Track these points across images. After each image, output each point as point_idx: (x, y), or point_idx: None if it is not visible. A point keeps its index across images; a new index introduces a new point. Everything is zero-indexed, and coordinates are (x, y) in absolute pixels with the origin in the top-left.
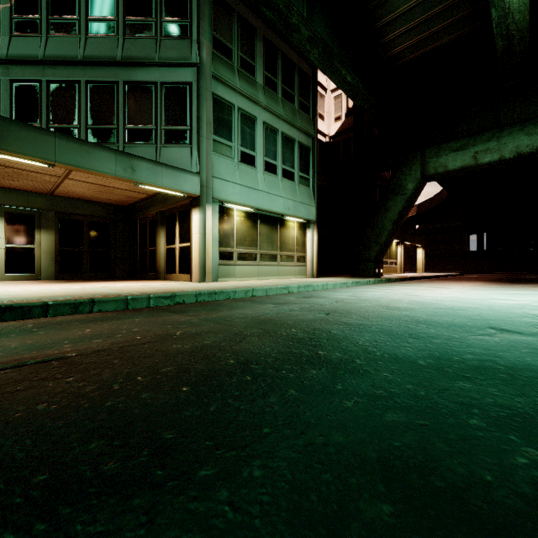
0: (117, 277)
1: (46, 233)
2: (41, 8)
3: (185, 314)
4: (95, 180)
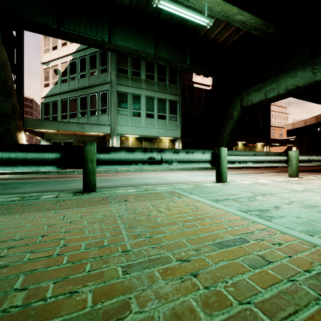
0: None
1: None
2: (68, 73)
3: (57, 175)
4: None
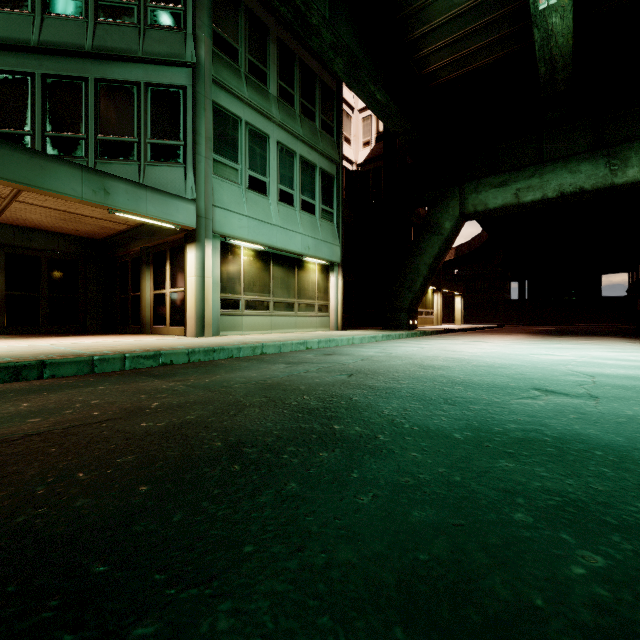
0: (88, 331)
1: None
2: None
3: (169, 379)
4: (55, 204)
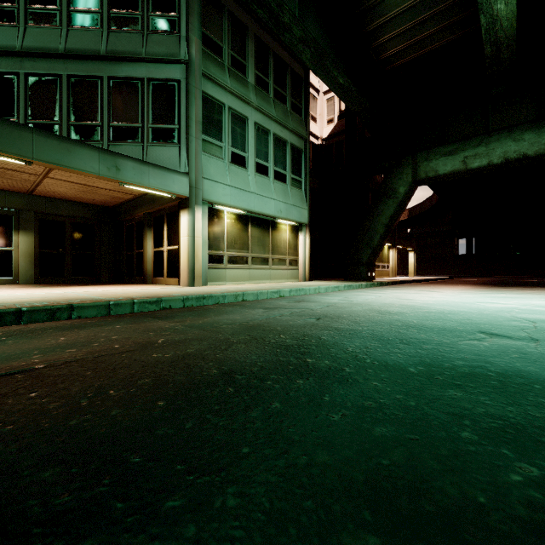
0: (102, 281)
1: (25, 234)
2: None
3: (170, 320)
4: (77, 179)
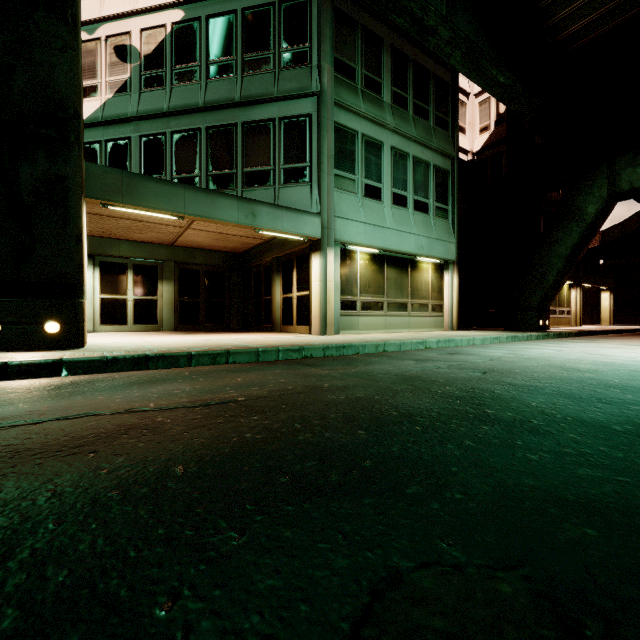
0: (231, 329)
1: (168, 284)
2: (166, 61)
3: (322, 368)
4: (214, 228)
